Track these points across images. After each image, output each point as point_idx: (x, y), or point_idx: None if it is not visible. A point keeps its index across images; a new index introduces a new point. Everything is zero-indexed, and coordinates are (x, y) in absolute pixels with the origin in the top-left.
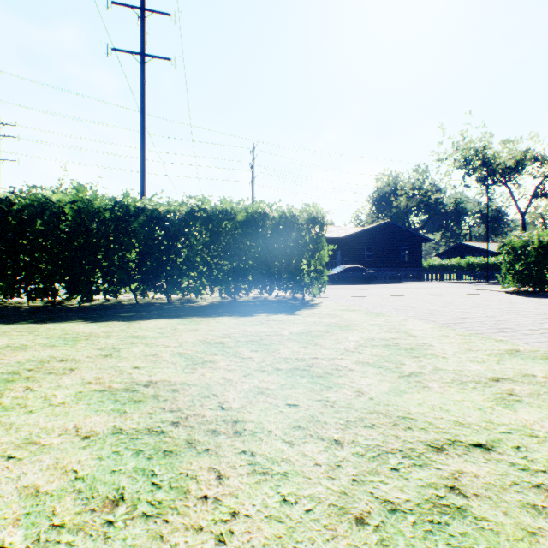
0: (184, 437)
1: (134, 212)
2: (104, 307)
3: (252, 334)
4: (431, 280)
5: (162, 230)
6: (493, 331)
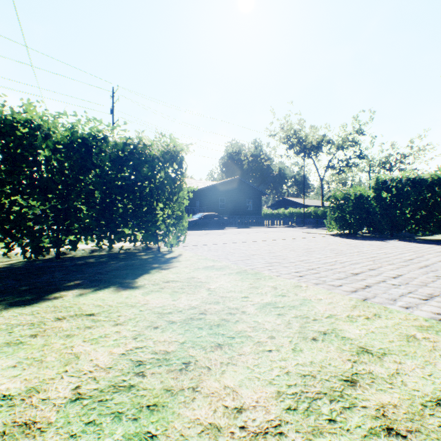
0: None
1: None
2: None
3: None
4: (268, 225)
5: None
6: None
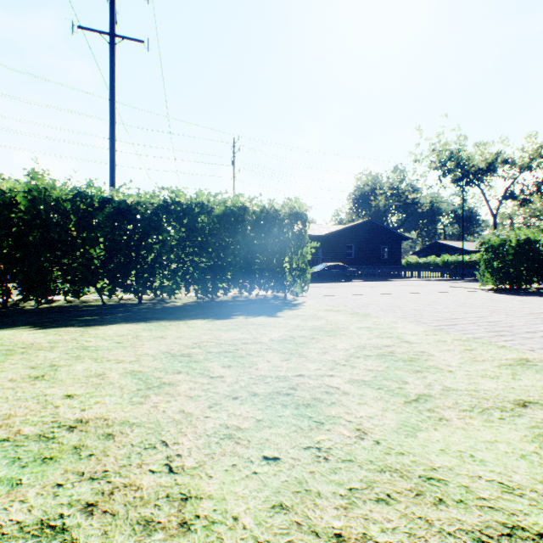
0: (94, 542)
1: (99, 204)
2: (63, 309)
3: (226, 342)
4: (410, 277)
5: (131, 224)
6: (491, 335)
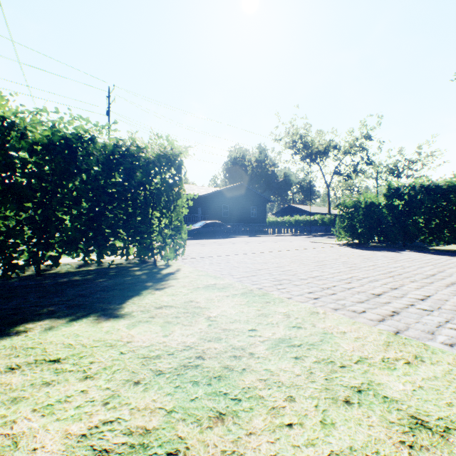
0: None
1: None
2: None
3: None
4: (274, 233)
5: None
6: None
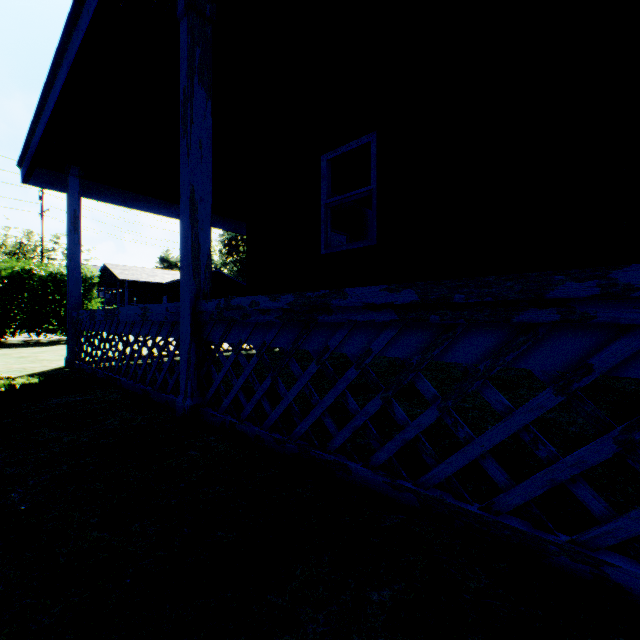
0: None
1: None
2: None
3: (1, 353)
4: None
5: None
6: None
